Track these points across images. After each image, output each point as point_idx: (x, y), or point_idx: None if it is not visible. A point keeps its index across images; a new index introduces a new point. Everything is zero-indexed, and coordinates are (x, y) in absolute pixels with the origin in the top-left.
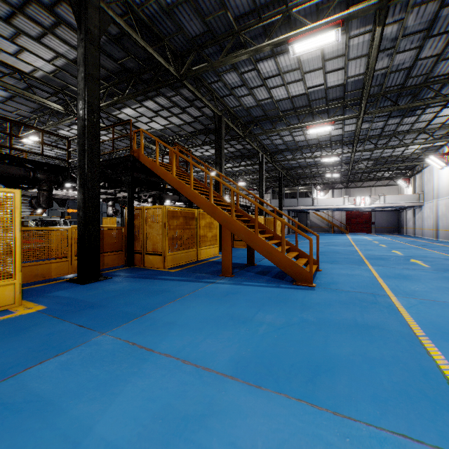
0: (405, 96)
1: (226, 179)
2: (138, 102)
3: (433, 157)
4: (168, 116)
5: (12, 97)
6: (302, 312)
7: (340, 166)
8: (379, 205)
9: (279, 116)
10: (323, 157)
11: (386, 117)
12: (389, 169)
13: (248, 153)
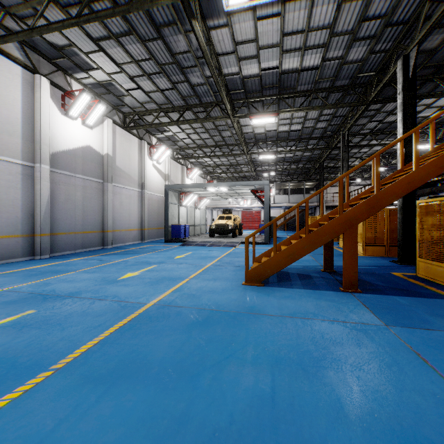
0: None
1: None
2: None
3: None
4: None
5: None
6: None
7: None
8: None
9: None
10: None
11: None
12: None
13: None
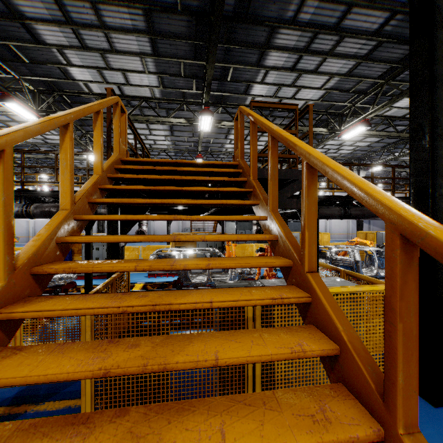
0: None
1: None
2: (257, 67)
3: None
4: (317, 66)
5: (171, 128)
6: None
7: None
8: None
9: None
10: None
11: None
12: None
13: None
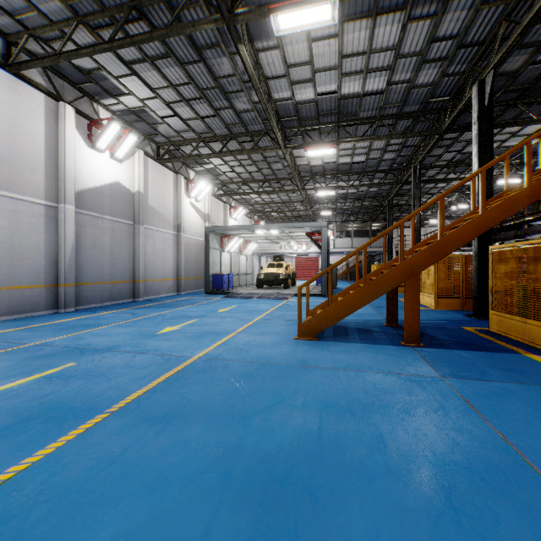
0: None
1: None
2: None
3: None
4: None
5: None
6: None
7: None
8: None
9: None
10: None
11: None
12: None
13: None
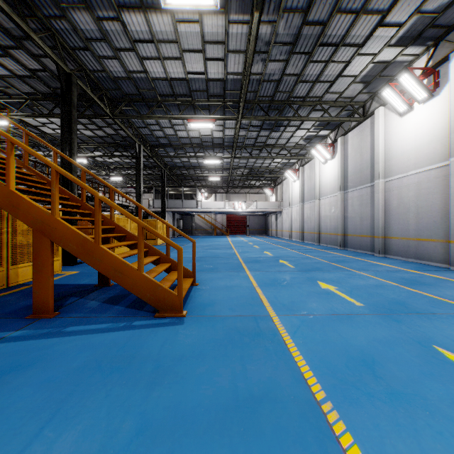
0: (273, 110)
1: (97, 171)
2: None
3: (290, 171)
4: None
5: None
6: (149, 393)
7: (222, 171)
8: (253, 209)
9: (157, 101)
10: (206, 158)
11: (259, 128)
12: (260, 179)
13: (124, 142)
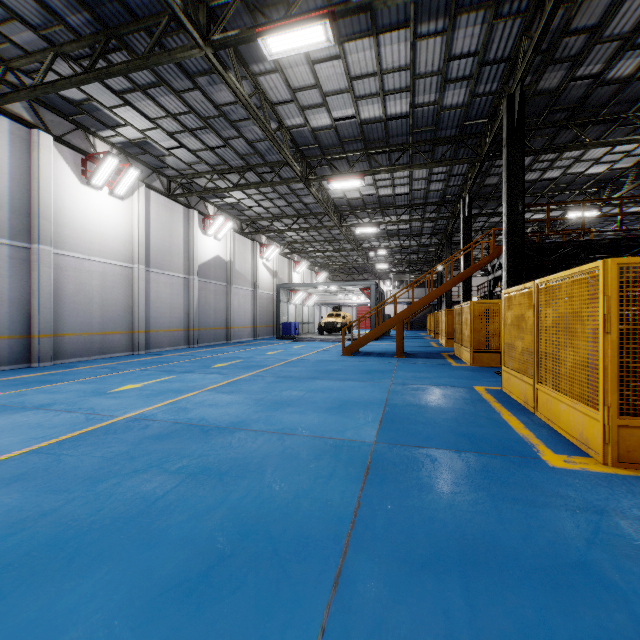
0: None
1: None
2: None
3: None
4: None
5: None
6: None
7: None
8: None
9: None
10: None
11: None
12: None
13: None
